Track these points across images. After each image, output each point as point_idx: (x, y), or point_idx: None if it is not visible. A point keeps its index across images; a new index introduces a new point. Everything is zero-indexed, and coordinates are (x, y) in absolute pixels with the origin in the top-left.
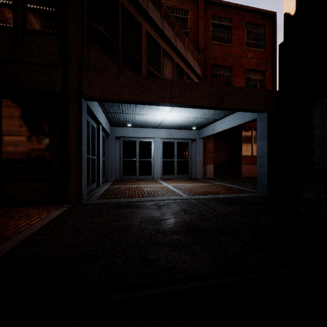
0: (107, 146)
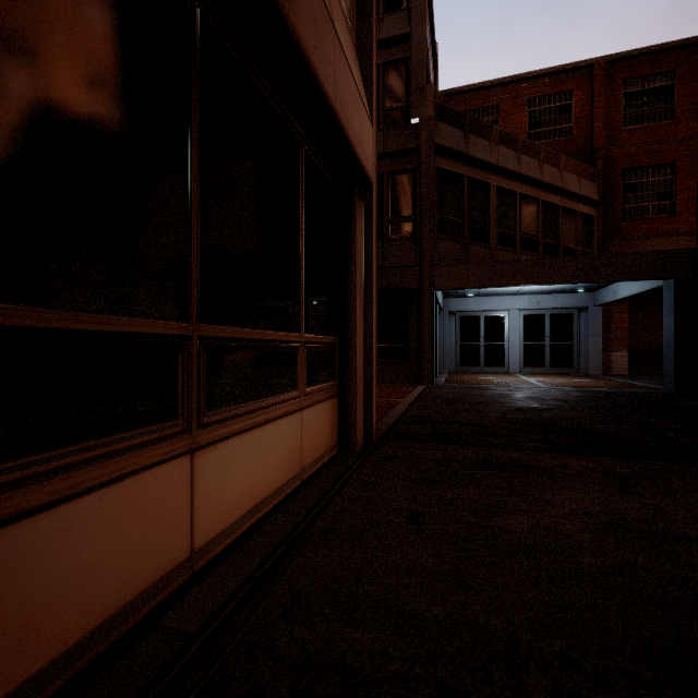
0: (439, 326)
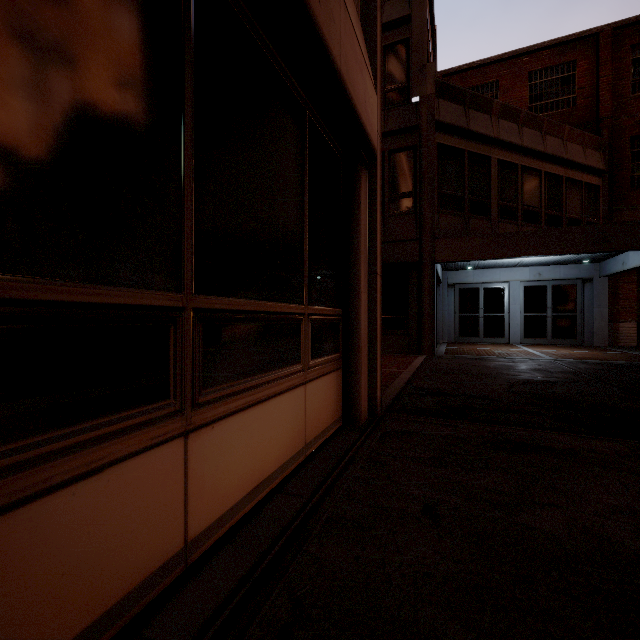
0: (438, 298)
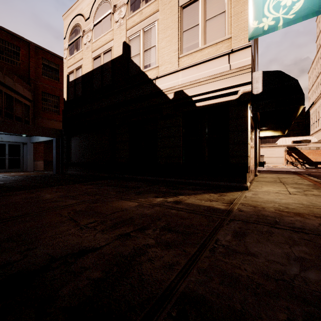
0: None
